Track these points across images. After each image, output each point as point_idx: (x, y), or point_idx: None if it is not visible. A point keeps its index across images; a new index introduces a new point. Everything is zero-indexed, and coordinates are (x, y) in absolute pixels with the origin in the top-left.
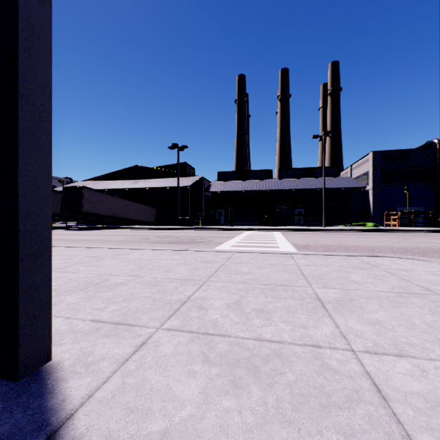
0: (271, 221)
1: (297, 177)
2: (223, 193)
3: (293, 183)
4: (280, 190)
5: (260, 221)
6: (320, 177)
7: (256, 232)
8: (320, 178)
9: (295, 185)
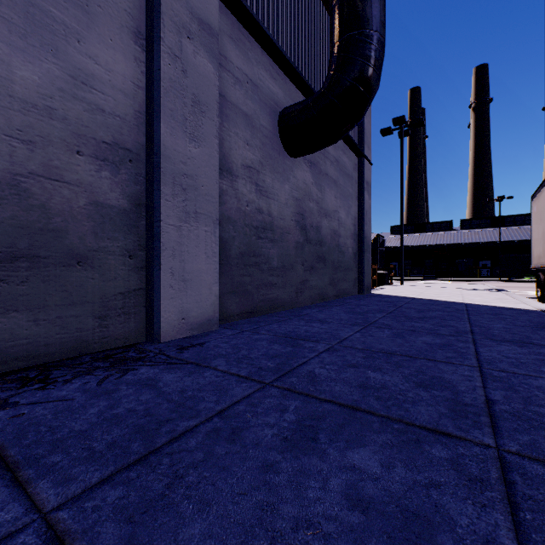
0: (448, 274)
1: (483, 227)
2: (397, 247)
3: (475, 236)
4: (459, 243)
5: (437, 274)
6: (513, 225)
7: (430, 281)
8: (510, 228)
9: (477, 238)
